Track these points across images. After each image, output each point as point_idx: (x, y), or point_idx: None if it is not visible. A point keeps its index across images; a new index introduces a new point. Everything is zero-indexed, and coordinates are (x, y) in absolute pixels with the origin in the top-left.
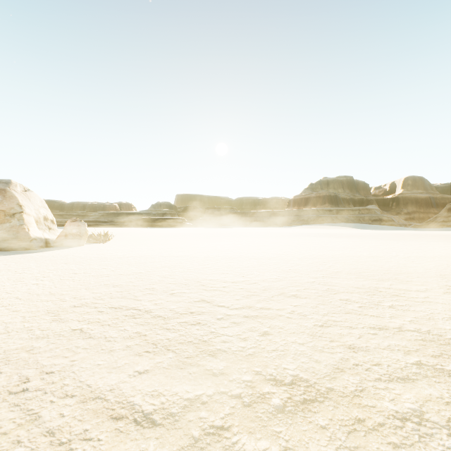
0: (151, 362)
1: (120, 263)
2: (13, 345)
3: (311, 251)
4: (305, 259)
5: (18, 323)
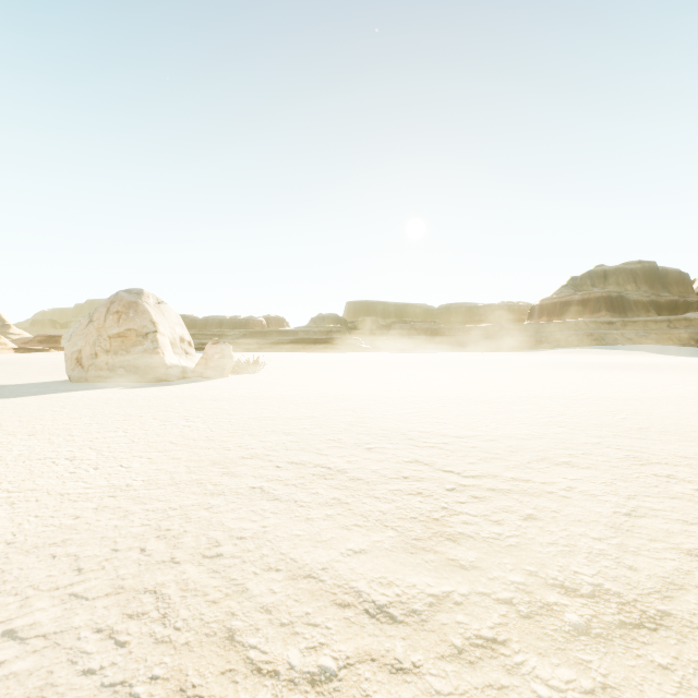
0: (367, 540)
1: (283, 402)
2: (187, 500)
3: (581, 393)
4: (573, 406)
5: (184, 474)
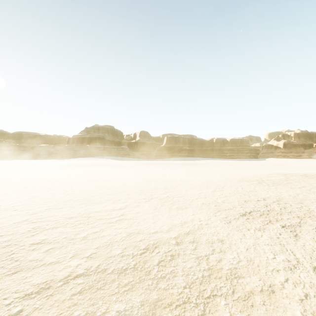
0: None
1: None
2: None
3: (64, 180)
4: (49, 190)
5: None
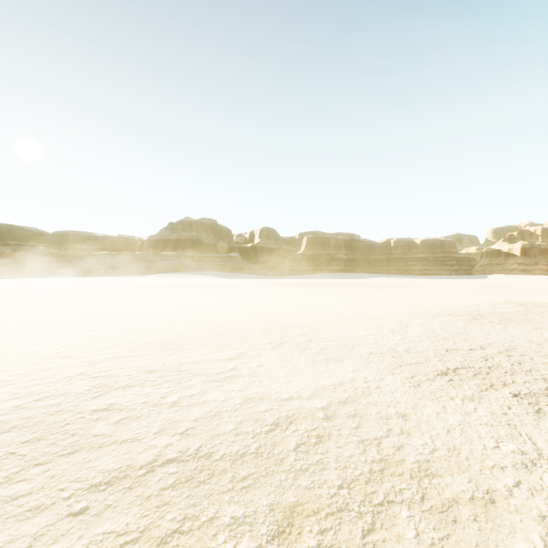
0: None
1: None
2: None
3: (137, 311)
4: (114, 326)
5: None
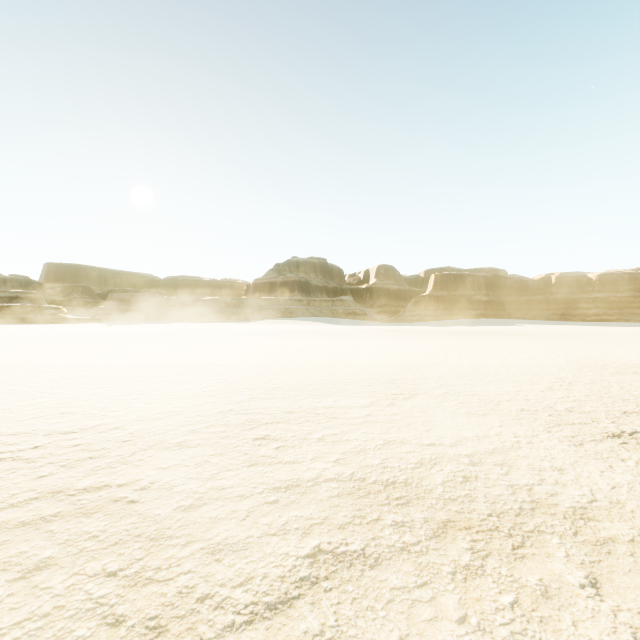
0: None
1: None
2: None
3: (257, 358)
4: (241, 371)
5: None
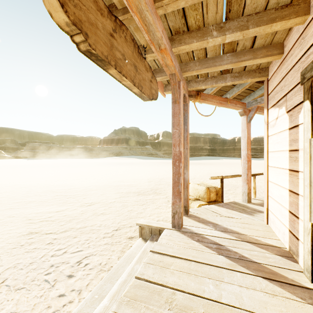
0: (50, 207)
1: None
2: None
3: (108, 174)
4: (104, 177)
5: None
